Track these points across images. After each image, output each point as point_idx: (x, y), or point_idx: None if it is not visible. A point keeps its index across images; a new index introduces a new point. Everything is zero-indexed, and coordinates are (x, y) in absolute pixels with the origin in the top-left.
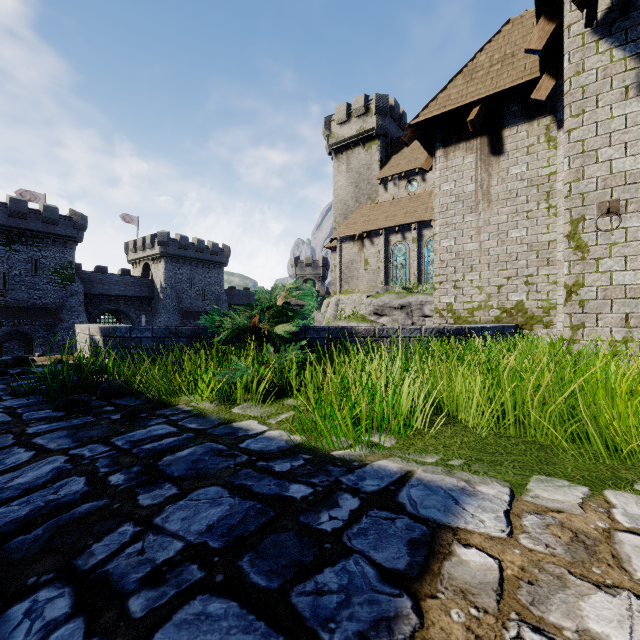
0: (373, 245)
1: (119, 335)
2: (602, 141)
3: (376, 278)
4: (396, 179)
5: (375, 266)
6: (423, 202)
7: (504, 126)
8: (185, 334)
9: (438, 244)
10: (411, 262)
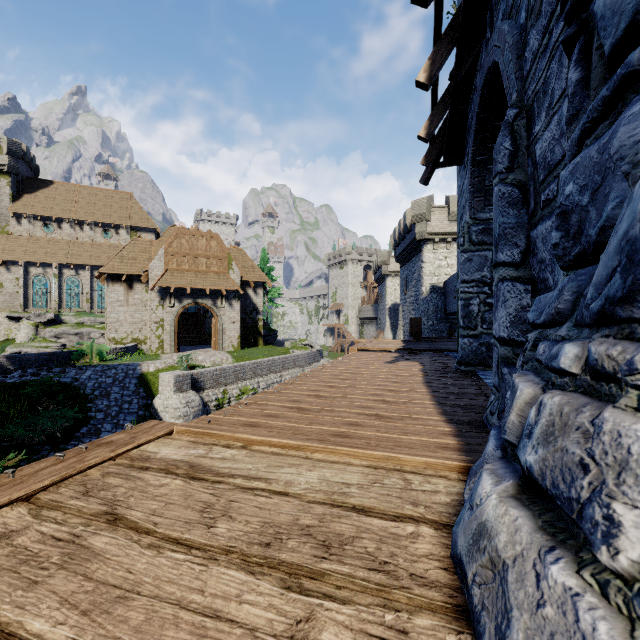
0: (10, 272)
1: (18, 357)
2: (155, 310)
3: (14, 300)
4: (32, 218)
5: (13, 290)
6: (63, 248)
7: (134, 282)
8: (47, 355)
9: (110, 315)
10: (52, 291)
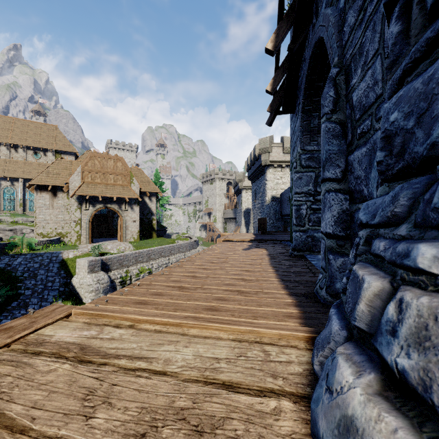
0: None
1: None
2: (74, 212)
3: None
4: None
5: None
6: (0, 165)
7: (57, 191)
8: None
9: (38, 216)
10: None
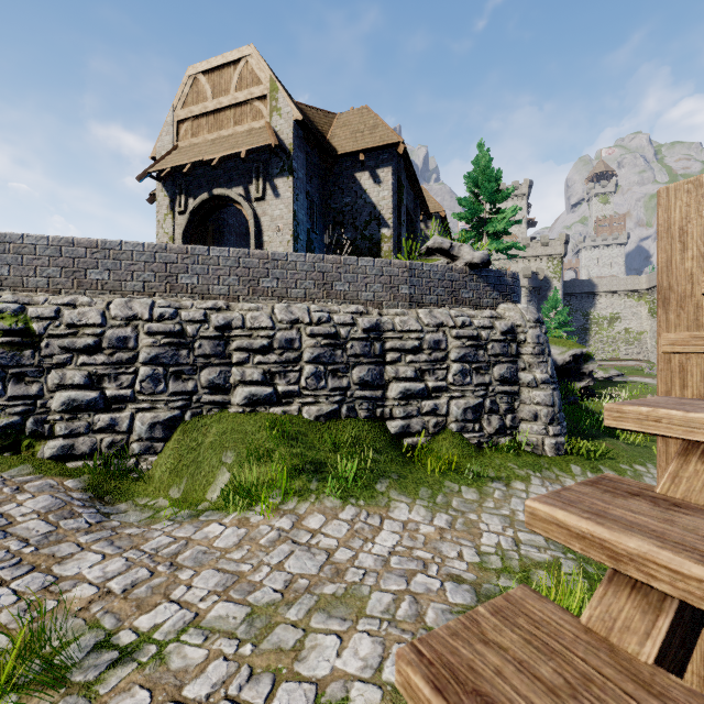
0: None
1: None
2: (163, 222)
3: None
4: None
5: None
6: None
7: None
8: None
9: None
10: None
